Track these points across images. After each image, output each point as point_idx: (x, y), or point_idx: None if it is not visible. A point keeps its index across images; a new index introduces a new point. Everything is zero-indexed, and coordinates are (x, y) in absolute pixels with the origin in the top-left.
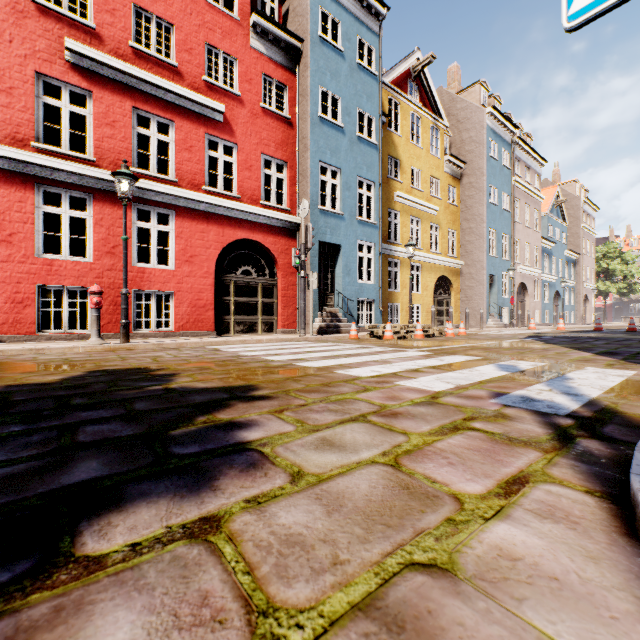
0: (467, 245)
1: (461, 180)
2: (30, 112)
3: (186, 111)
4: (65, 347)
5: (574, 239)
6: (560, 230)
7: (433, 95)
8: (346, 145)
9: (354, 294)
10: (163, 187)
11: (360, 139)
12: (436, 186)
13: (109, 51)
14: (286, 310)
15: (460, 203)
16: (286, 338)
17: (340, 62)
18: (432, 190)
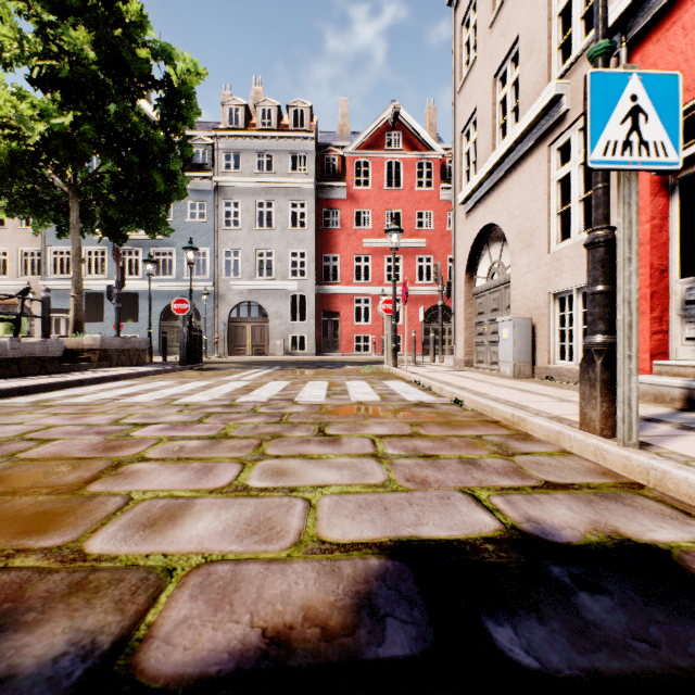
0: None
1: None
2: (352, 271)
3: (407, 248)
4: (366, 357)
5: None
6: None
7: None
8: None
9: None
10: (397, 288)
11: None
12: None
13: (377, 235)
14: None
15: None
16: (452, 357)
17: None
18: None
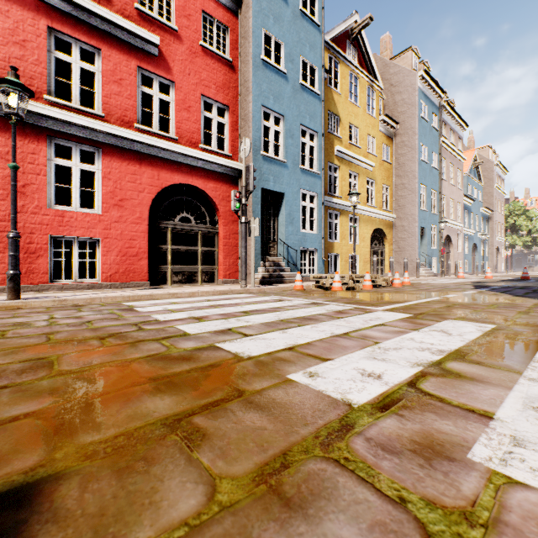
0: (400, 200)
1: (394, 139)
2: None
3: (115, 40)
4: None
5: (488, 198)
6: (477, 189)
7: (369, 57)
8: (289, 92)
9: (297, 243)
10: (85, 120)
11: (303, 87)
12: (372, 144)
13: None
14: (227, 259)
15: (393, 161)
16: (224, 290)
17: (283, 7)
18: (368, 147)
